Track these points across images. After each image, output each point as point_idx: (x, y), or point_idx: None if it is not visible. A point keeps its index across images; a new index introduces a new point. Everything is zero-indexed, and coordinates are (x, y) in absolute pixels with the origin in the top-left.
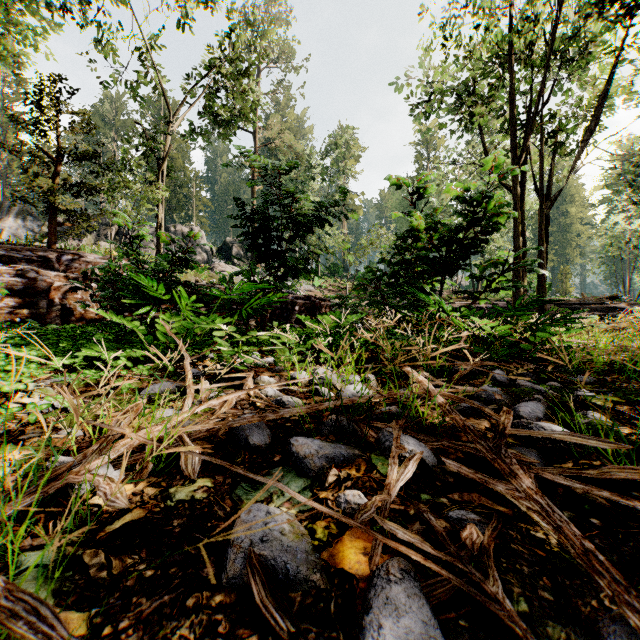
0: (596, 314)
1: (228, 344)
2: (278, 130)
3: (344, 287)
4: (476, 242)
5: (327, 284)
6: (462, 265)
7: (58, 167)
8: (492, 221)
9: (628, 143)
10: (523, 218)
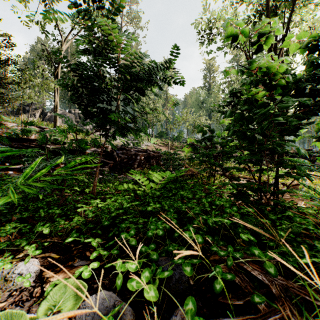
0: None
1: None
2: None
3: (167, 144)
4: None
5: (157, 142)
6: (308, 123)
7: None
8: None
9: None
10: None
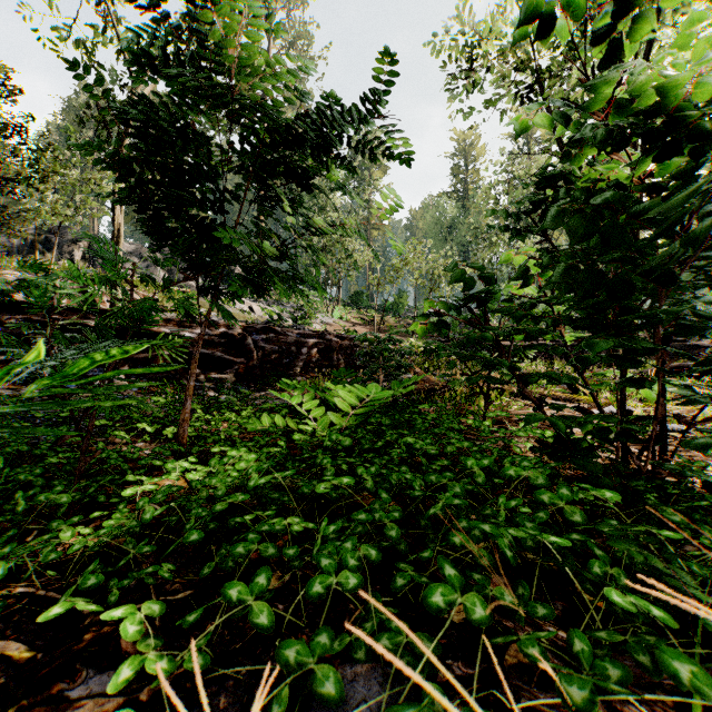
0: None
1: None
2: None
3: (370, 319)
4: None
5: (349, 316)
6: None
7: None
8: None
9: None
10: None
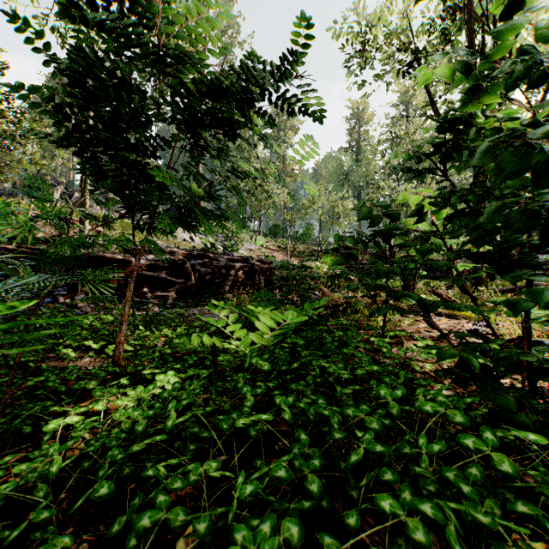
0: None
1: None
2: None
3: (284, 247)
4: None
5: (268, 244)
6: None
7: None
8: None
9: None
10: None
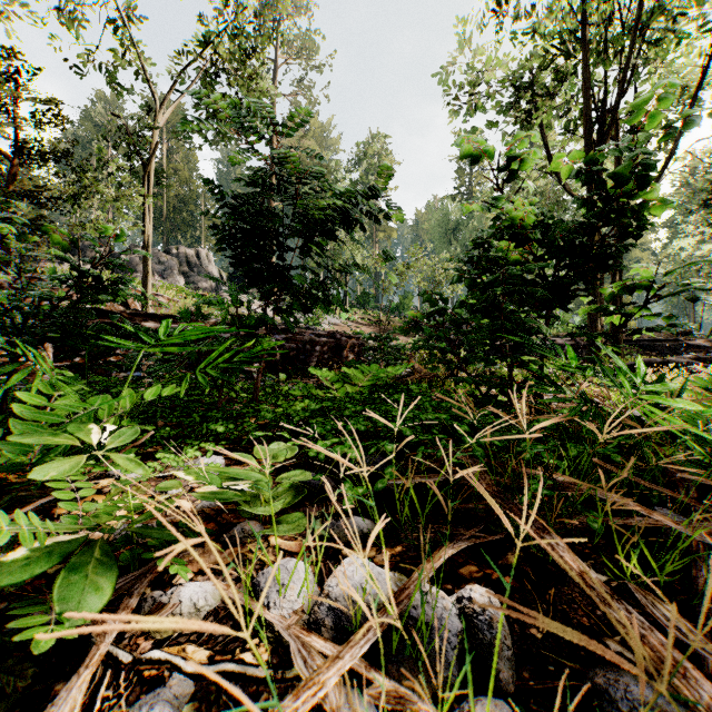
0: (701, 357)
1: (93, 490)
2: (299, 137)
3: (376, 320)
4: (619, 249)
5: (356, 316)
6: (584, 290)
7: (14, 167)
8: (638, 215)
9: (703, 155)
10: (599, 236)
